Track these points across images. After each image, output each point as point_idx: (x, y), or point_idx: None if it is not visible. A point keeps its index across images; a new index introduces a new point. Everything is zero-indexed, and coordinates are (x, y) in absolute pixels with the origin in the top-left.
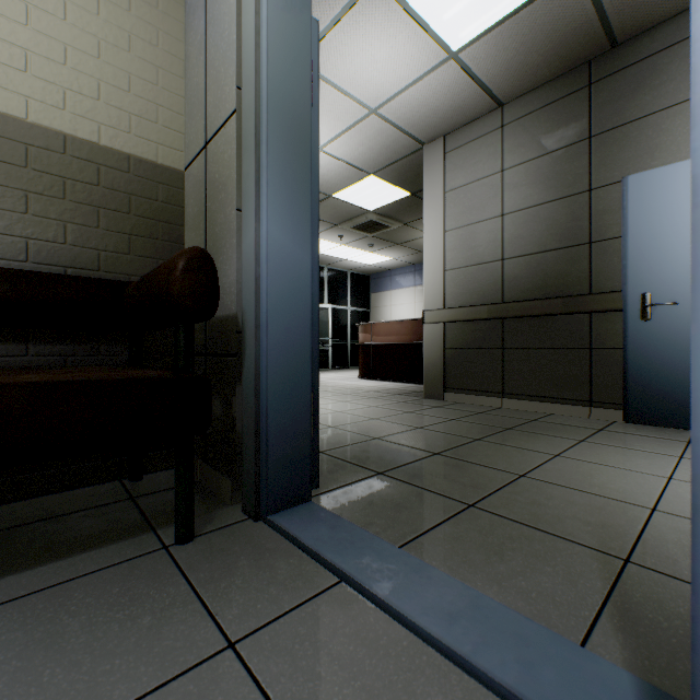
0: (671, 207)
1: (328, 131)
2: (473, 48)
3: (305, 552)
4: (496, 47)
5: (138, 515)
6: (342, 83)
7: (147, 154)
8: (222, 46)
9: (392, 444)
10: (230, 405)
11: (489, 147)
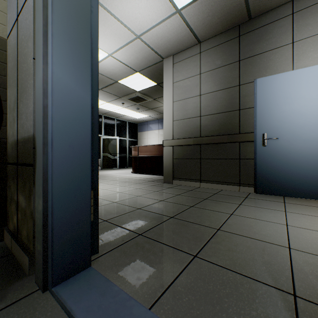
0: (275, 94)
1: (115, 45)
2: (188, 9)
3: None
4: (198, 10)
5: None
6: (121, 18)
7: None
8: None
9: (147, 212)
10: (30, 201)
11: (194, 62)
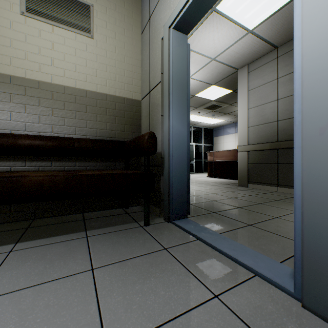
0: None
1: (193, 70)
2: (260, 27)
3: (185, 231)
4: (271, 24)
5: (131, 218)
6: (199, 50)
7: (129, 96)
8: (156, 58)
9: (220, 203)
10: (158, 183)
11: (270, 68)
